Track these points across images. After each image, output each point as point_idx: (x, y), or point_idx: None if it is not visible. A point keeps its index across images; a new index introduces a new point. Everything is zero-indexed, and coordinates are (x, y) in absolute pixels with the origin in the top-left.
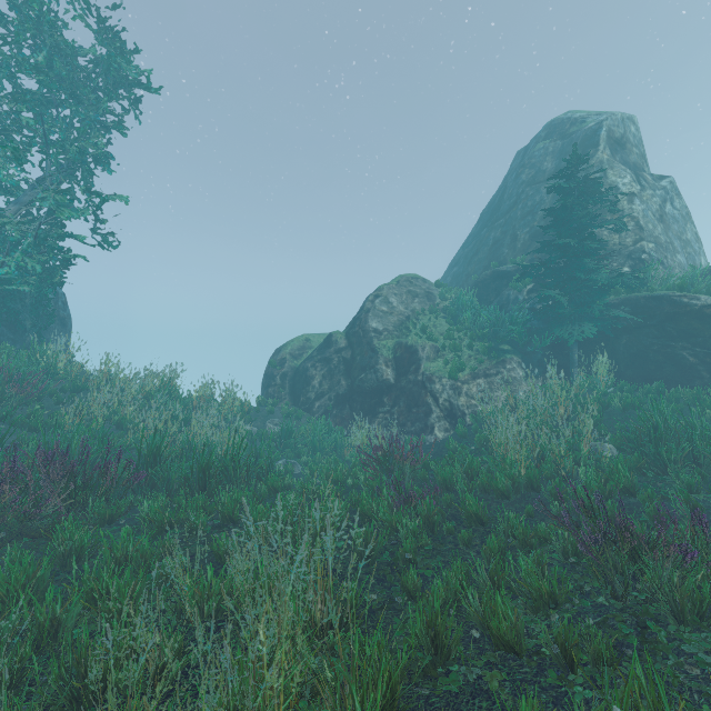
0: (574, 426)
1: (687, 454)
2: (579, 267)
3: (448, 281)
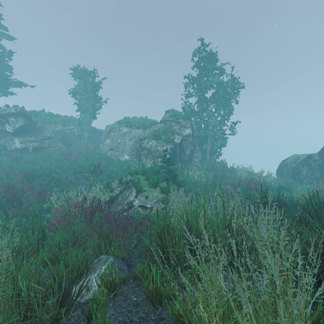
0: None
1: None
2: None
3: None
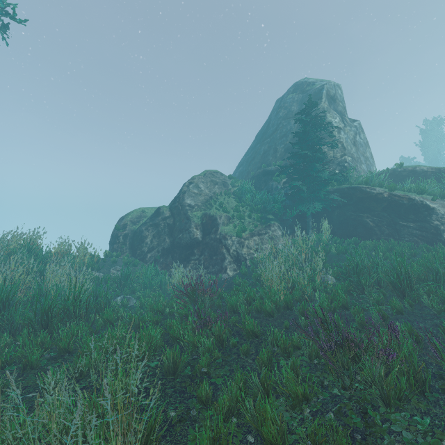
0: (311, 265)
1: (374, 281)
2: (312, 168)
3: (236, 175)
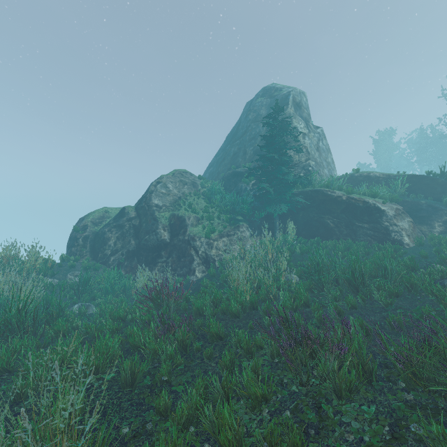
0: (277, 265)
1: (333, 279)
2: (279, 171)
3: (207, 176)
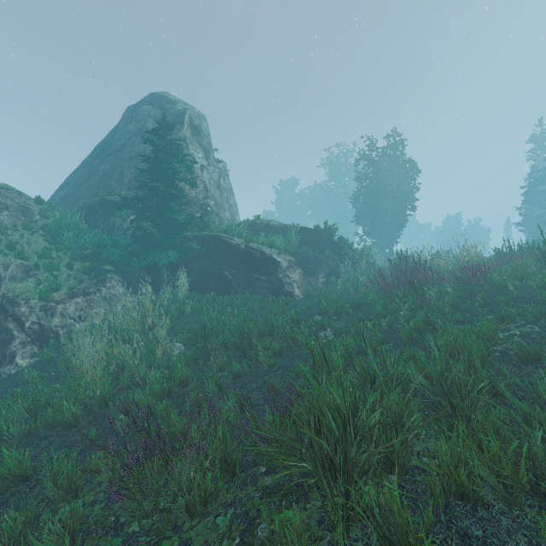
0: (154, 333)
1: (222, 343)
2: (167, 207)
3: (56, 201)
